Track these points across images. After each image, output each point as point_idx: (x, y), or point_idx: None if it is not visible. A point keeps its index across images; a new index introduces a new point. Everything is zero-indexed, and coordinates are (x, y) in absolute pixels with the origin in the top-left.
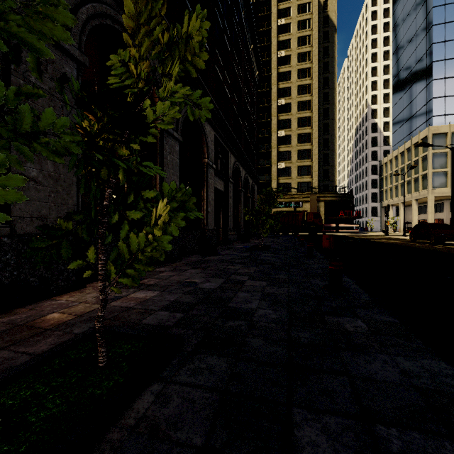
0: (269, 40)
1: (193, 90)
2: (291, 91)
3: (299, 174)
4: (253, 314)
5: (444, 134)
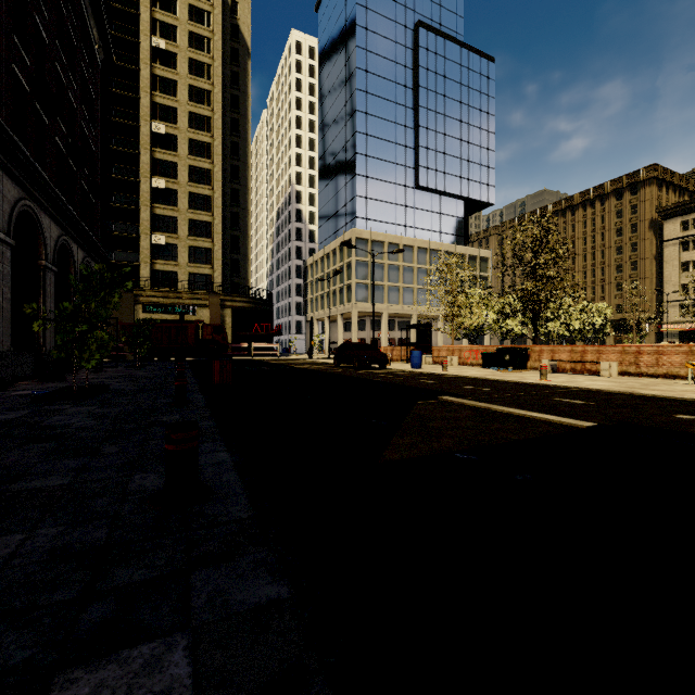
0: (136, 6)
1: None
2: (177, 115)
3: (191, 260)
4: None
5: (366, 241)
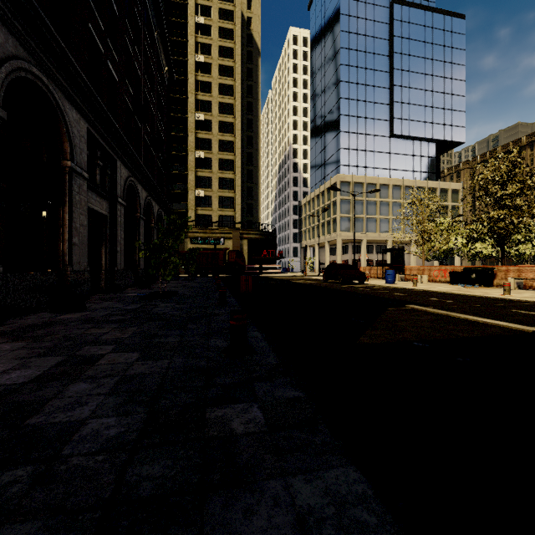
0: (186, 36)
1: (34, 39)
2: (211, 106)
3: (220, 206)
4: (69, 437)
5: (348, 183)
